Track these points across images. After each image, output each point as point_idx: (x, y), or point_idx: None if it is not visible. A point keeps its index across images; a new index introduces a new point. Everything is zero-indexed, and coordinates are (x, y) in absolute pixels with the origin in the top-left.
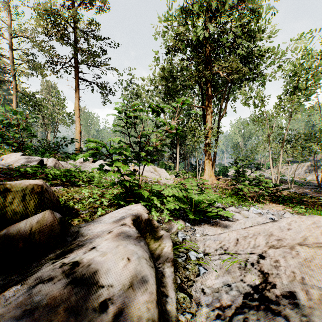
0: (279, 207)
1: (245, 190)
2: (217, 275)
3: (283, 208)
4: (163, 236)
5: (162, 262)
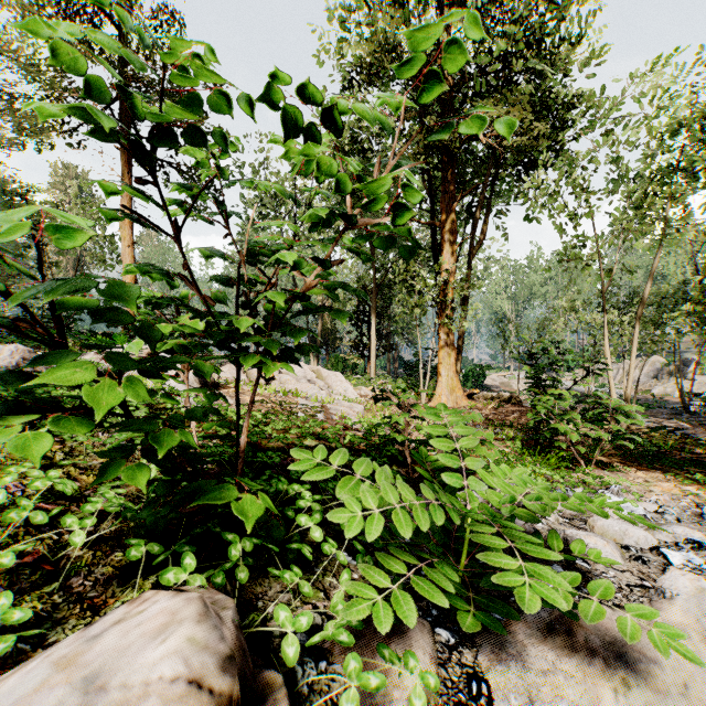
0: (660, 480)
1: (572, 438)
2: None
3: (676, 485)
4: None
5: None
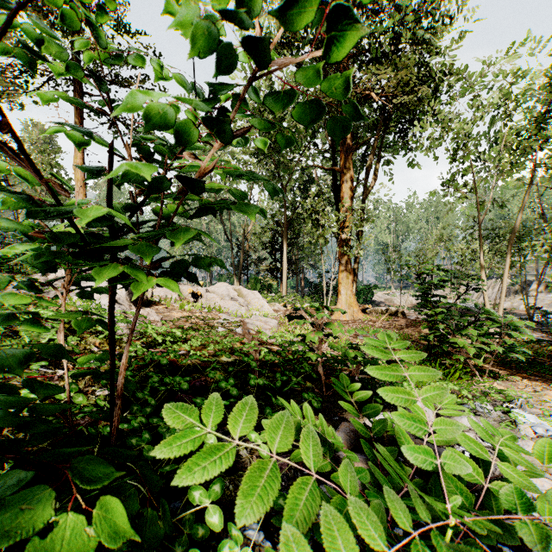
0: (545, 388)
1: (470, 351)
2: None
3: None
4: None
5: None
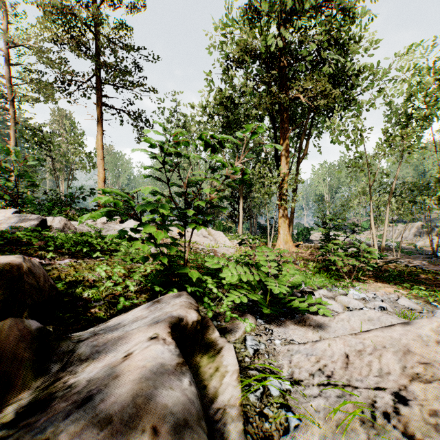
0: (388, 287)
1: (339, 264)
2: (322, 436)
3: (394, 289)
4: (223, 351)
5: (222, 407)
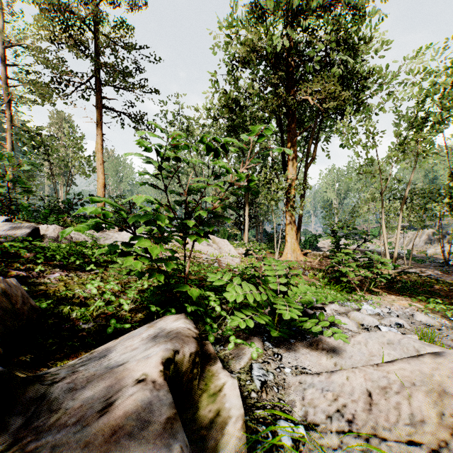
0: (403, 300)
1: (351, 276)
2: None
3: (409, 302)
4: (226, 388)
5: None
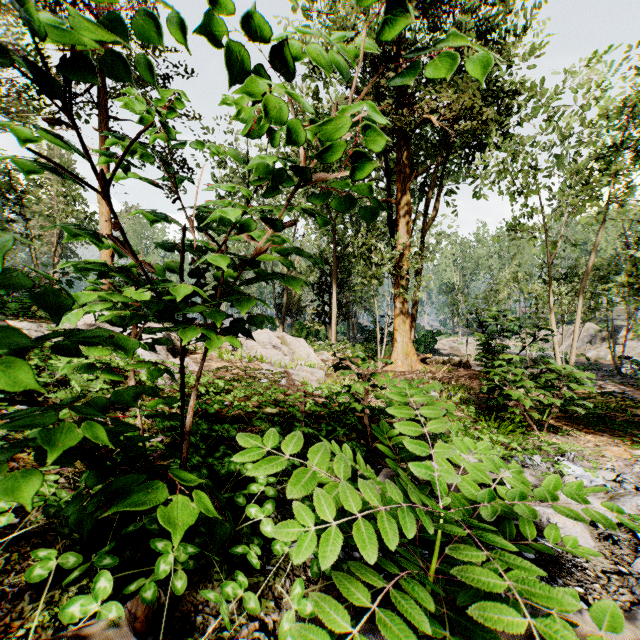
0: (609, 443)
1: (526, 404)
2: None
3: (625, 449)
4: None
5: None
